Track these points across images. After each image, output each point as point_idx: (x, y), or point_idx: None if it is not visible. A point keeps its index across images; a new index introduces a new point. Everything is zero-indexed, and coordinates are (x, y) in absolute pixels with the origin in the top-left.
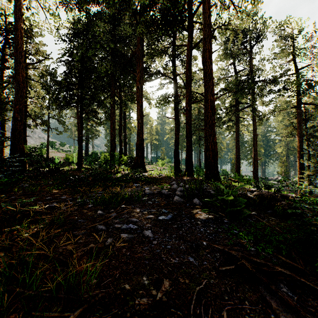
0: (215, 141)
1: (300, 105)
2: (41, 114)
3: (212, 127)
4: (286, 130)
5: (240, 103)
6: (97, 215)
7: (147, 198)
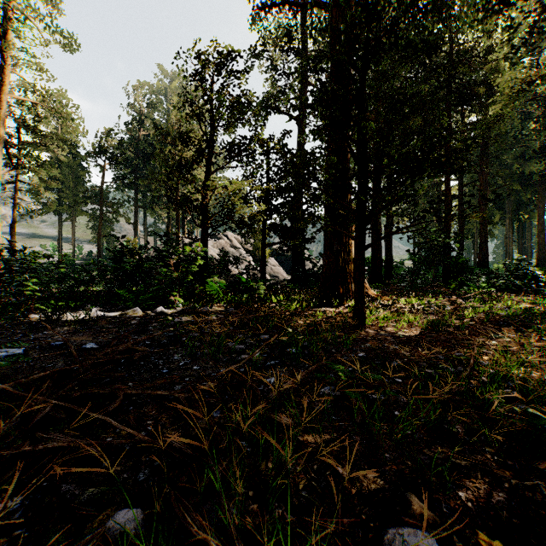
0: None
1: None
2: None
3: None
4: None
5: None
6: None
7: None
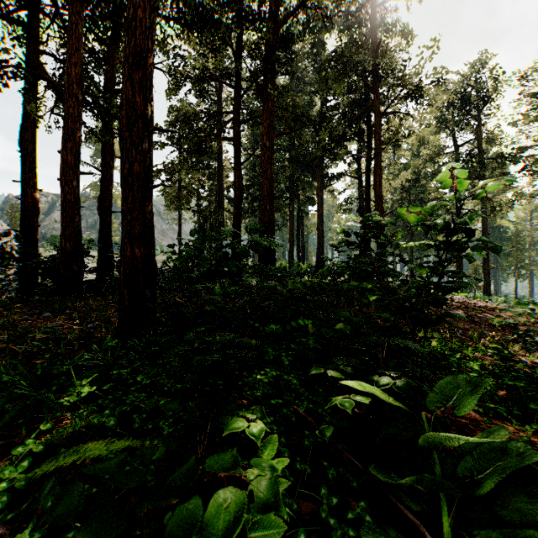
0: None
1: None
2: None
3: None
4: None
5: None
6: None
7: None
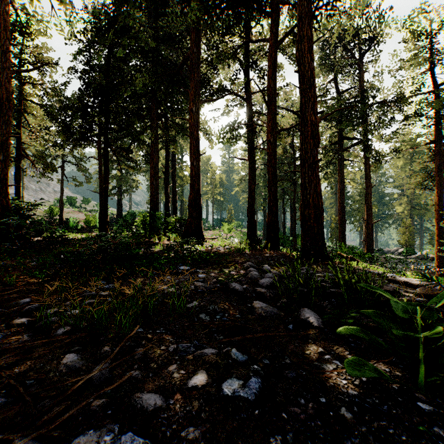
0: (320, 192)
1: (439, 140)
2: (52, 156)
3: (314, 168)
4: (416, 179)
5: (345, 138)
6: (58, 369)
7: (199, 305)
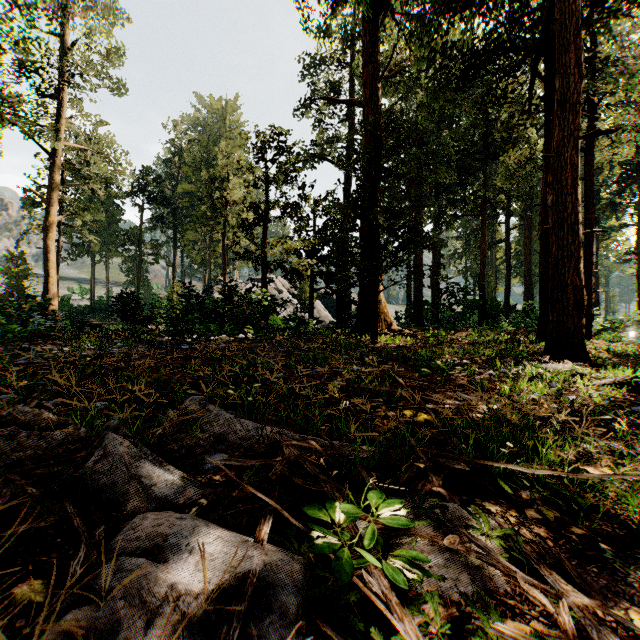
0: None
1: None
2: None
3: None
4: None
5: None
6: None
7: None
